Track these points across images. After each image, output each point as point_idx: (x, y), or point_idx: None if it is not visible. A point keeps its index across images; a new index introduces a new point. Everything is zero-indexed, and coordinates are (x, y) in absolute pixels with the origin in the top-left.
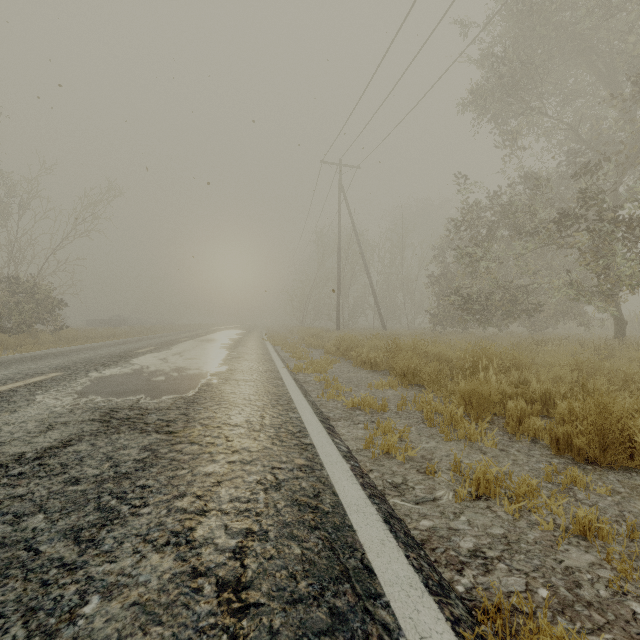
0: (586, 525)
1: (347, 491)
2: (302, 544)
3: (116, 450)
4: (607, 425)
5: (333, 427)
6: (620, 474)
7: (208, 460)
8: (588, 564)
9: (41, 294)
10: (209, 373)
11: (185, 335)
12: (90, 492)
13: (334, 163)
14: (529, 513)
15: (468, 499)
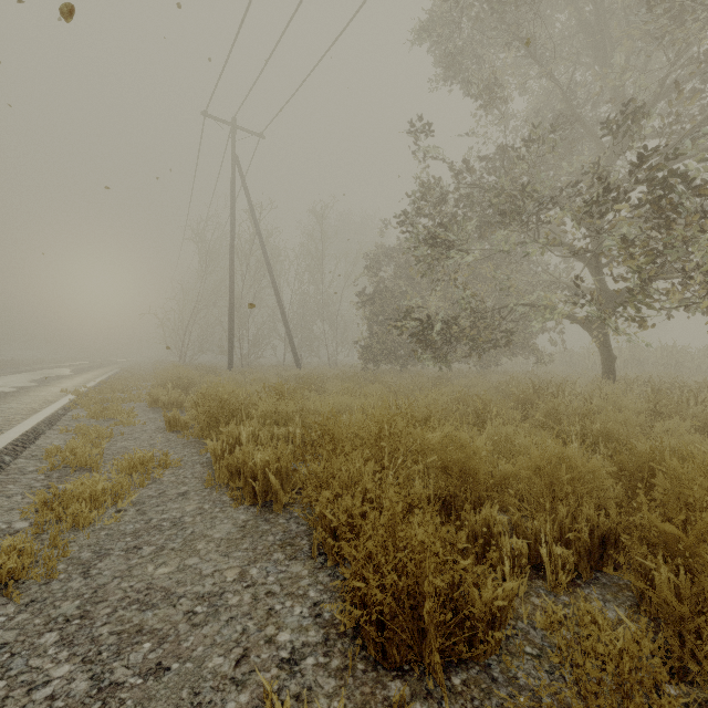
0: None
1: None
2: None
3: None
4: None
5: None
6: None
7: None
8: None
9: None
10: None
11: None
12: None
13: (224, 120)
14: None
15: None
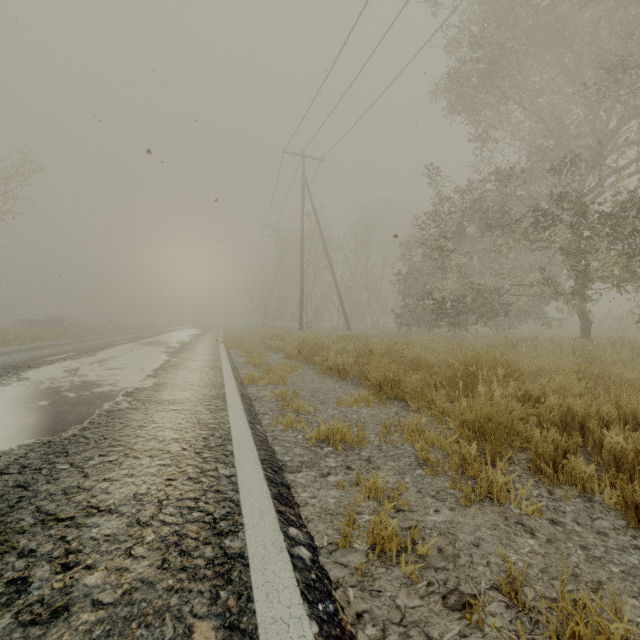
0: None
1: None
2: None
3: None
4: None
5: (289, 488)
6: None
7: None
8: None
9: None
10: (124, 391)
11: (127, 337)
12: None
13: (297, 154)
14: None
15: None
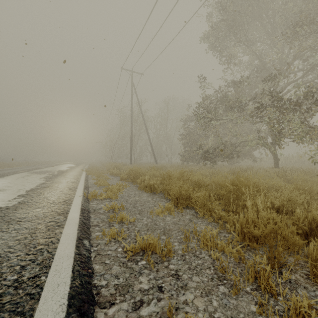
0: None
1: None
2: None
3: None
4: None
5: None
6: None
7: None
8: None
9: None
10: None
11: (28, 168)
12: None
13: (129, 70)
14: None
15: None
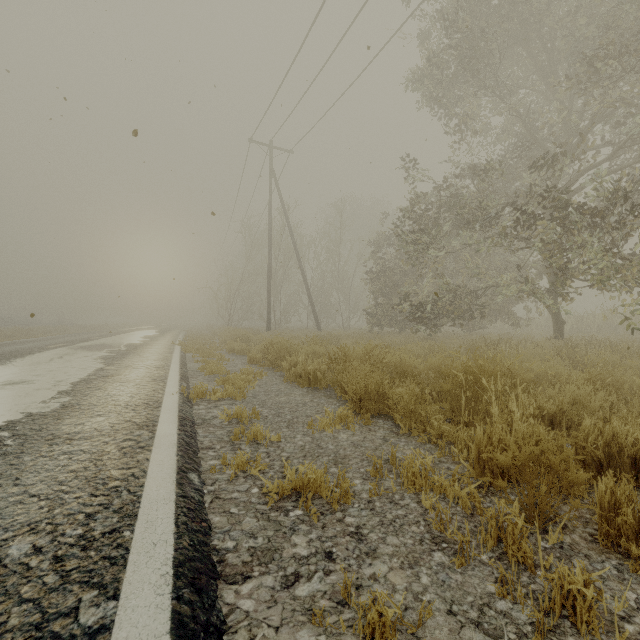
0: None
1: None
2: None
3: None
4: None
5: (220, 634)
6: None
7: None
8: None
9: None
10: (6, 420)
11: (68, 339)
12: None
13: (264, 144)
14: None
15: None
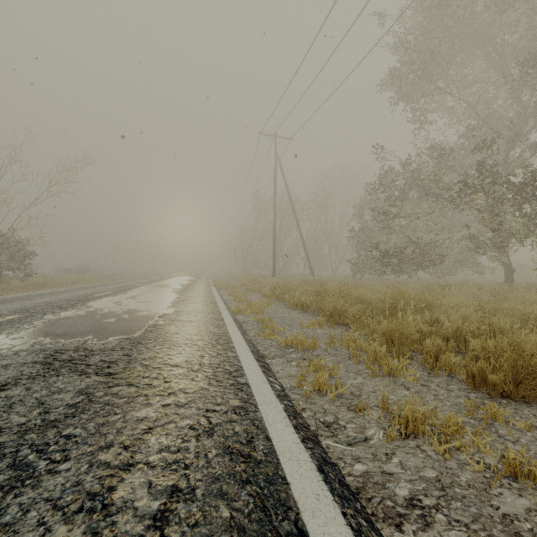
0: (516, 466)
1: (280, 435)
2: (231, 504)
3: (50, 394)
4: (520, 362)
5: (268, 365)
6: (533, 408)
7: (143, 403)
8: (525, 510)
9: (12, 245)
10: (157, 315)
11: (141, 281)
12: (9, 445)
13: (270, 135)
14: (457, 452)
15: (398, 438)
